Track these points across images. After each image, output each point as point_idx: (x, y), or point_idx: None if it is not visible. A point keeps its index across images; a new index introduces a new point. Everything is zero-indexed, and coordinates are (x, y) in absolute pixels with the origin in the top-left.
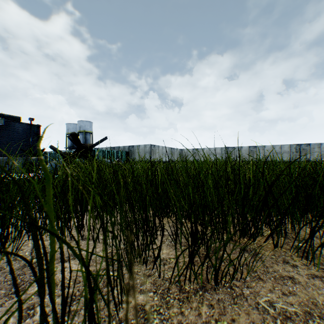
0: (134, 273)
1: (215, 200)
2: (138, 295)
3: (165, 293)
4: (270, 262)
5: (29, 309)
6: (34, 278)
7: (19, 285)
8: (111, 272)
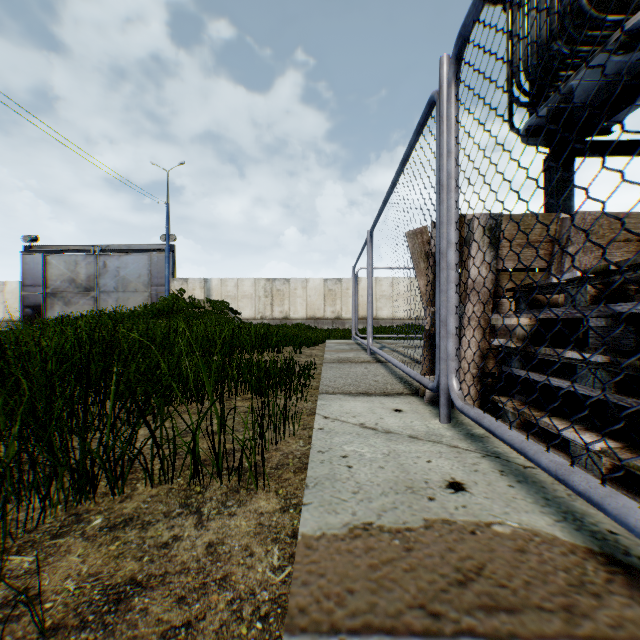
0: (102, 503)
1: (40, 404)
2: (142, 489)
3: (139, 478)
4: (96, 443)
5: (169, 543)
6: (103, 591)
7: (122, 593)
8: (96, 521)
